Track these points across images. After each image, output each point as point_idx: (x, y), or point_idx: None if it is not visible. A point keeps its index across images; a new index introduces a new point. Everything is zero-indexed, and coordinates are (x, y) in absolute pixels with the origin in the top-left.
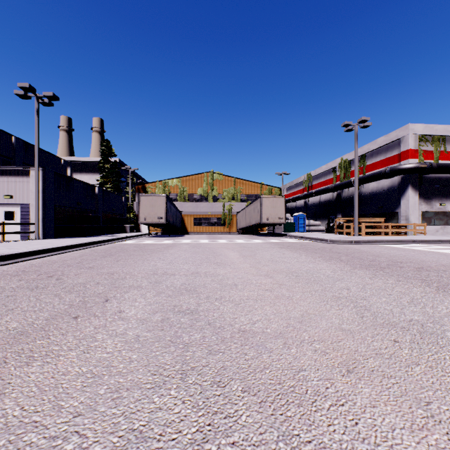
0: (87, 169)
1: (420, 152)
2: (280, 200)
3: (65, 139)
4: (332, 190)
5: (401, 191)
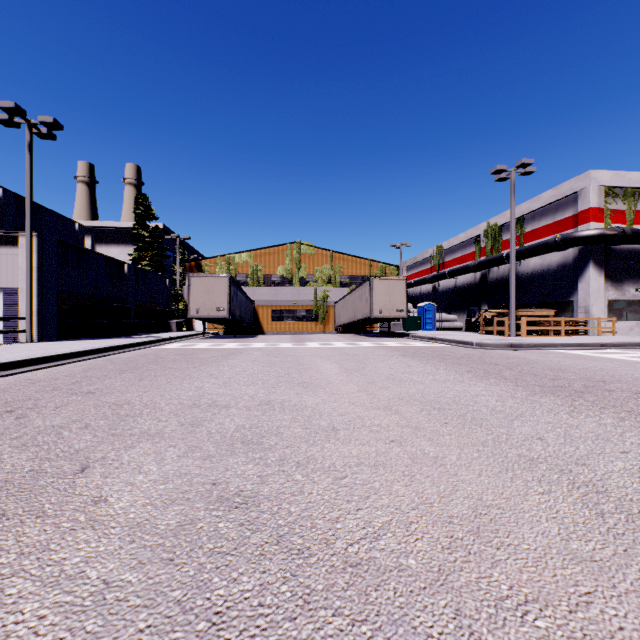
0: (117, 238)
1: (607, 213)
2: (400, 284)
3: (84, 195)
4: (475, 270)
5: (577, 270)
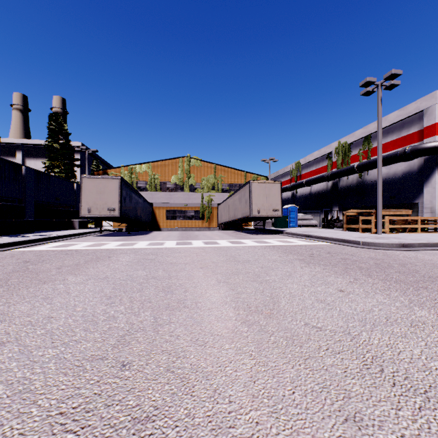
0: (43, 153)
1: None
2: (275, 187)
3: (18, 120)
4: (328, 179)
5: (423, 177)
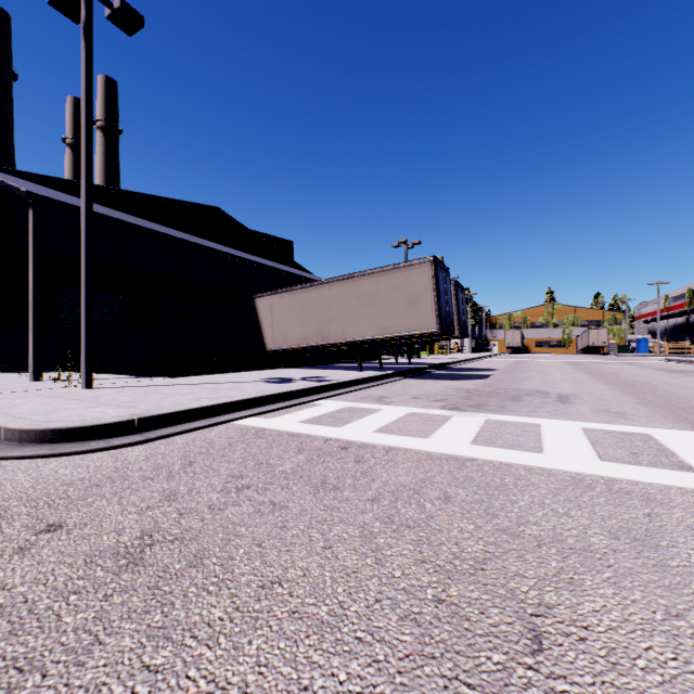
0: None
1: None
2: (604, 331)
3: None
4: (677, 316)
5: None
